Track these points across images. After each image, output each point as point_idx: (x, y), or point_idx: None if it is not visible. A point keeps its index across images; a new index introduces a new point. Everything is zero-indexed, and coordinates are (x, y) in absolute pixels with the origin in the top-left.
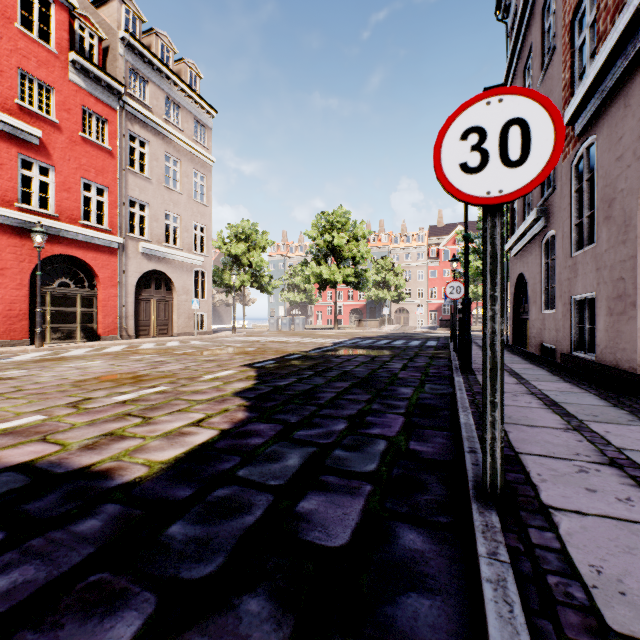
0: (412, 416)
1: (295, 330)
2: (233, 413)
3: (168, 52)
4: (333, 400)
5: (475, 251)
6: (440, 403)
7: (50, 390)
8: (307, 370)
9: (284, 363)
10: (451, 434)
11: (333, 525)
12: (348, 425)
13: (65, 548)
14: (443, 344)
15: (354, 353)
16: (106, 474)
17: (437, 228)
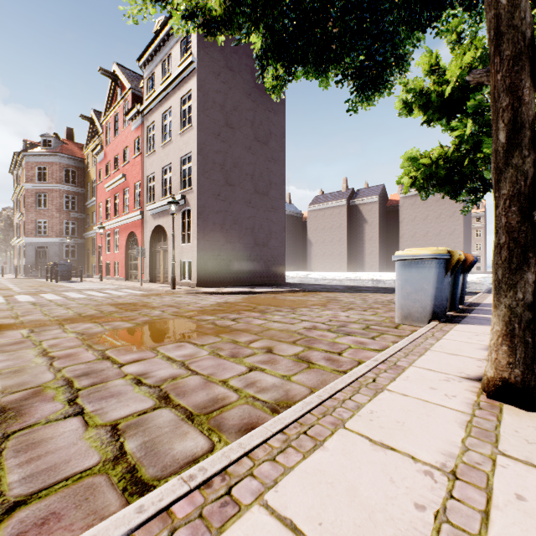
0: None
1: None
2: None
3: None
4: None
5: None
6: None
7: None
8: None
9: None
10: None
11: None
12: None
13: None
14: None
15: None
16: None
17: None
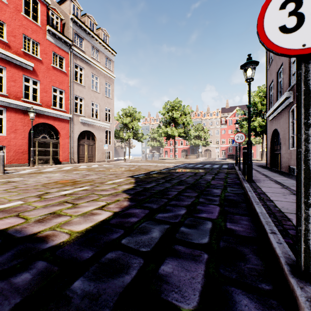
0: (224, 206)
1: (154, 160)
2: (121, 202)
3: (93, 25)
4: (176, 196)
5: (247, 119)
6: (238, 199)
7: (30, 188)
8: (161, 179)
9: (149, 175)
10: (251, 218)
11: (185, 287)
12: (187, 211)
13: (2, 297)
14: (231, 167)
15: (185, 171)
16: (44, 239)
17: (225, 109)
